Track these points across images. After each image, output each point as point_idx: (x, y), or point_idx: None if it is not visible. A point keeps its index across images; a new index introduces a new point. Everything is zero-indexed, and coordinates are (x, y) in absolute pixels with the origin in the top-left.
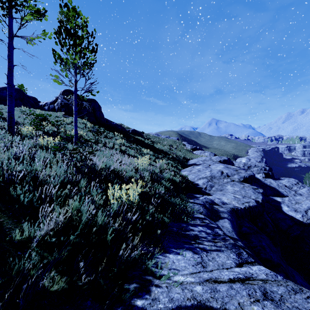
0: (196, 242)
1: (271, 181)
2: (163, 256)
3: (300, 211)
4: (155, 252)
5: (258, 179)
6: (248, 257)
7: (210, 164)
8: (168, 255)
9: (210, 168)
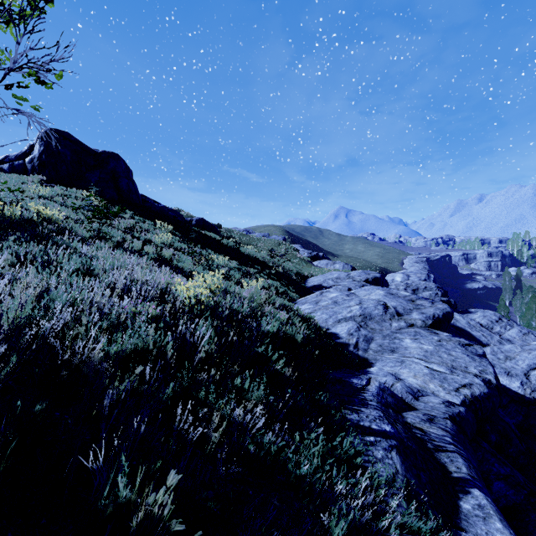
0: None
1: (455, 316)
2: None
3: (515, 374)
4: None
5: None
6: None
7: (350, 286)
8: None
9: (356, 296)
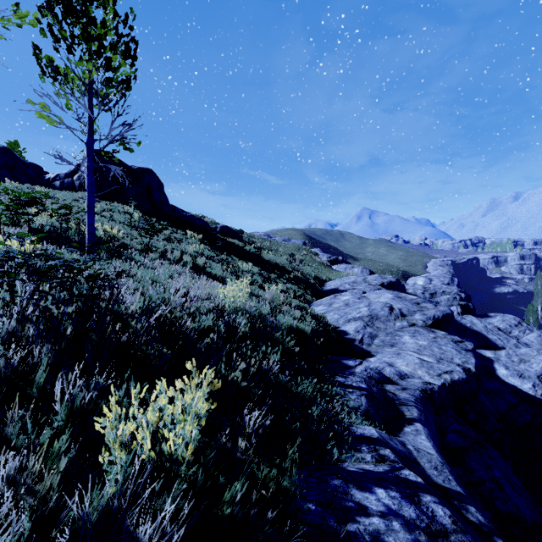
0: None
1: (472, 320)
2: None
3: (528, 376)
4: None
5: None
6: None
7: (365, 290)
8: None
9: (367, 299)
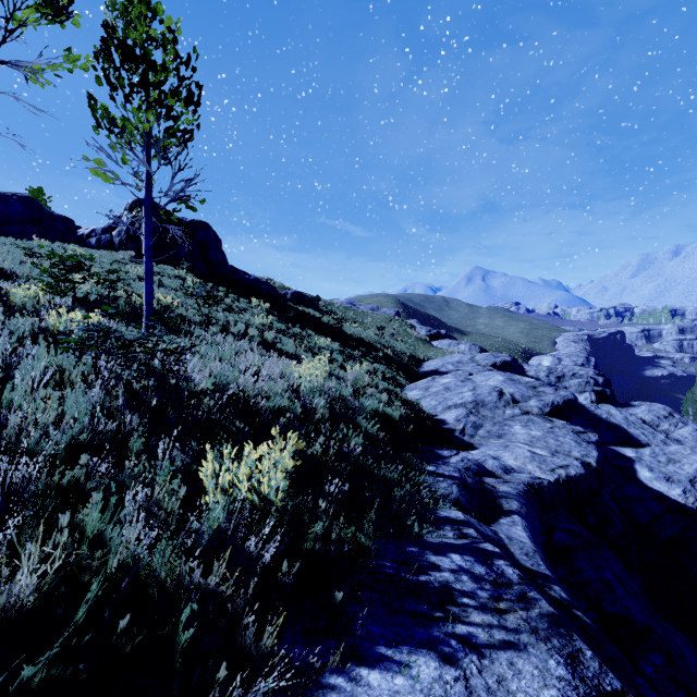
0: (447, 614)
1: (610, 410)
2: (352, 679)
3: (678, 480)
4: (326, 666)
5: (581, 405)
6: (601, 671)
7: (472, 372)
8: (367, 676)
9: (472, 382)
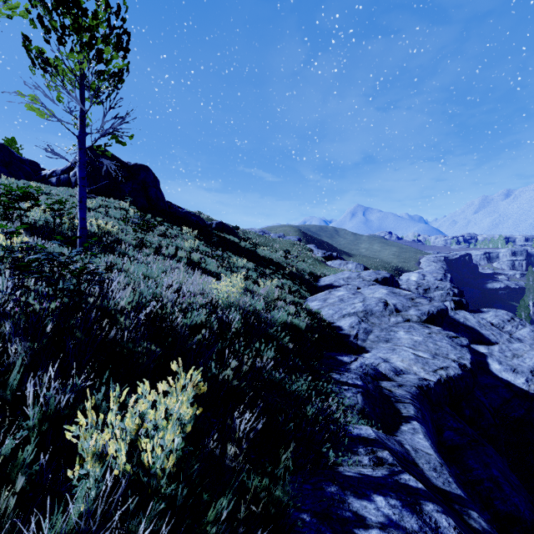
0: None
1: (465, 315)
2: None
3: (521, 371)
4: None
5: None
6: None
7: (359, 286)
8: None
9: (362, 294)
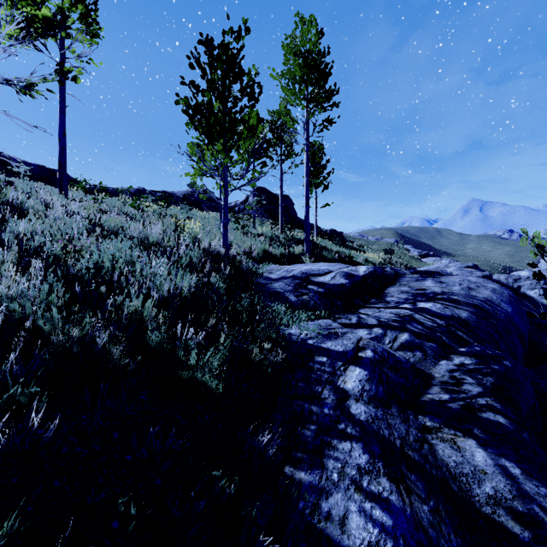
0: None
1: None
2: None
3: None
4: None
5: (530, 297)
6: None
7: None
8: None
9: None
